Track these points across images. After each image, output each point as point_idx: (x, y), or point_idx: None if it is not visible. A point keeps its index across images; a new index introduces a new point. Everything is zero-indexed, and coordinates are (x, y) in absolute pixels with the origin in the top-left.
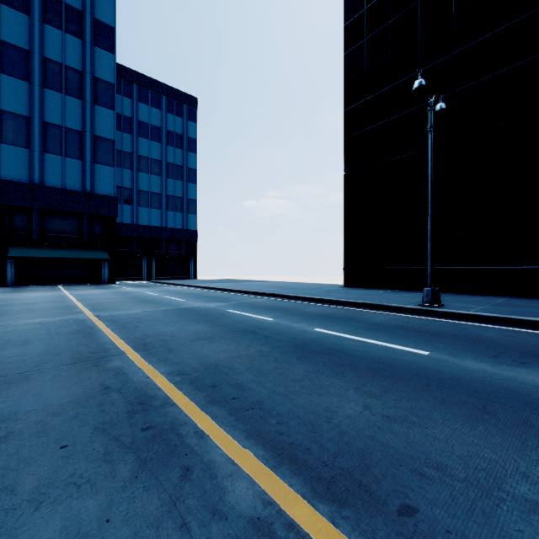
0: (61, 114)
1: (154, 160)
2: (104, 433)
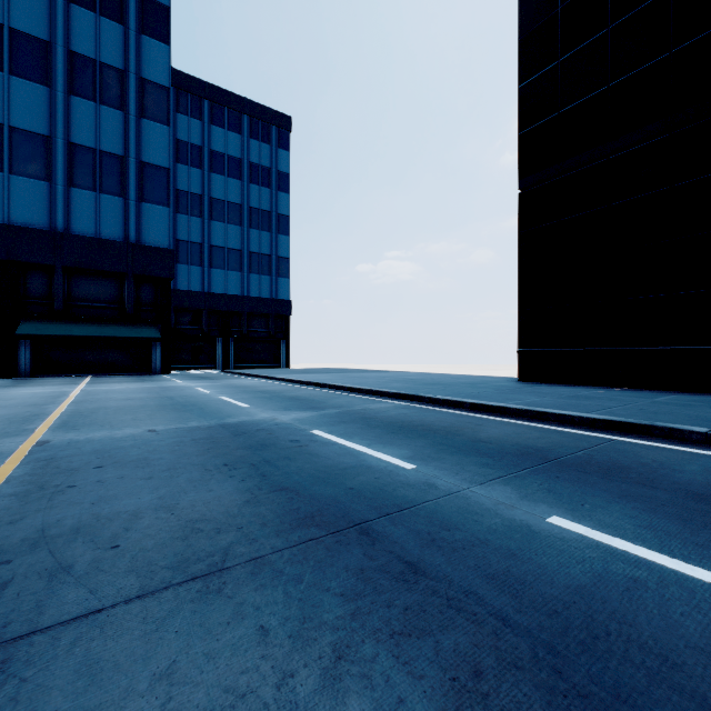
0: (94, 132)
1: (232, 204)
2: None
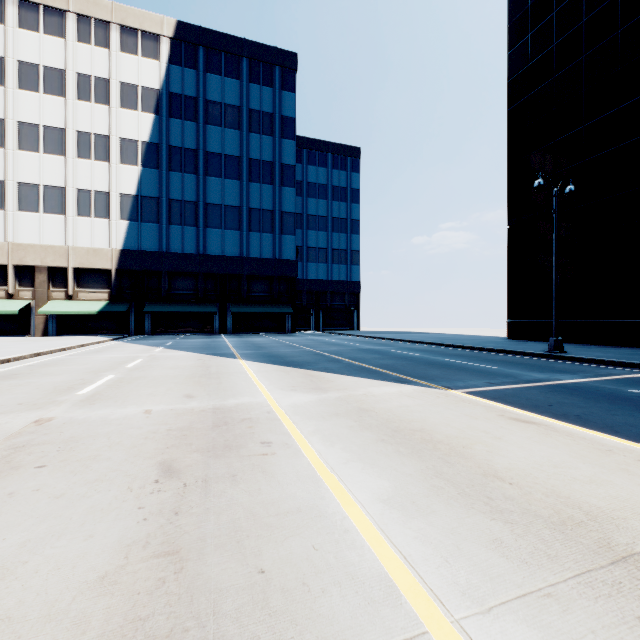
0: (259, 200)
1: (321, 217)
2: (357, 370)
